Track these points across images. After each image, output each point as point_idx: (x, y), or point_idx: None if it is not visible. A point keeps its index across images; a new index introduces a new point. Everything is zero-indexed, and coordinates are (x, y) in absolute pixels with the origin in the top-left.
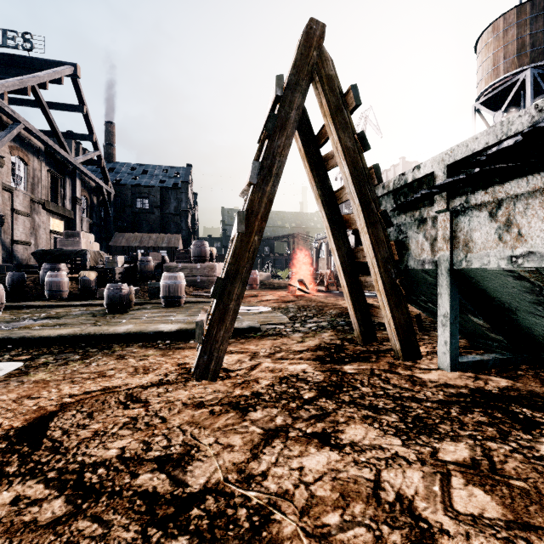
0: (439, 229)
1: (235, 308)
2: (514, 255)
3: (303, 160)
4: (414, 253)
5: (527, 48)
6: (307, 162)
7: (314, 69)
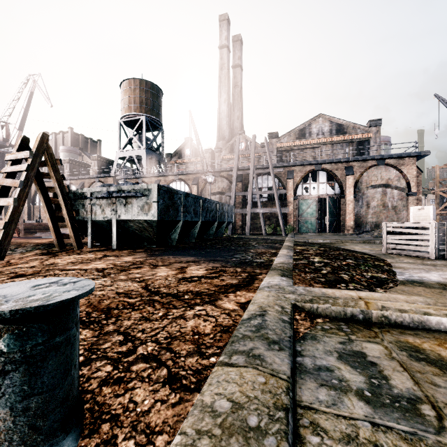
0: (89, 209)
1: (12, 233)
2: (104, 217)
3: None
4: (81, 215)
5: (144, 104)
6: None
7: (45, 150)
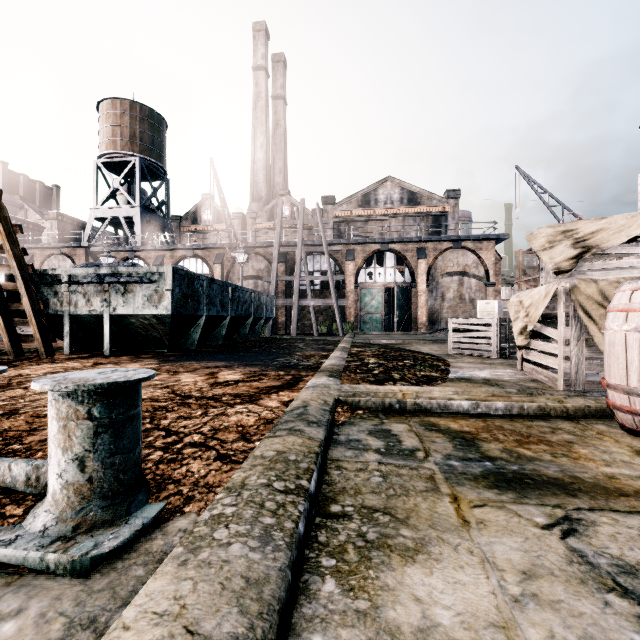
0: (65, 298)
1: None
2: (91, 310)
3: None
4: (53, 307)
5: (138, 139)
6: None
7: None
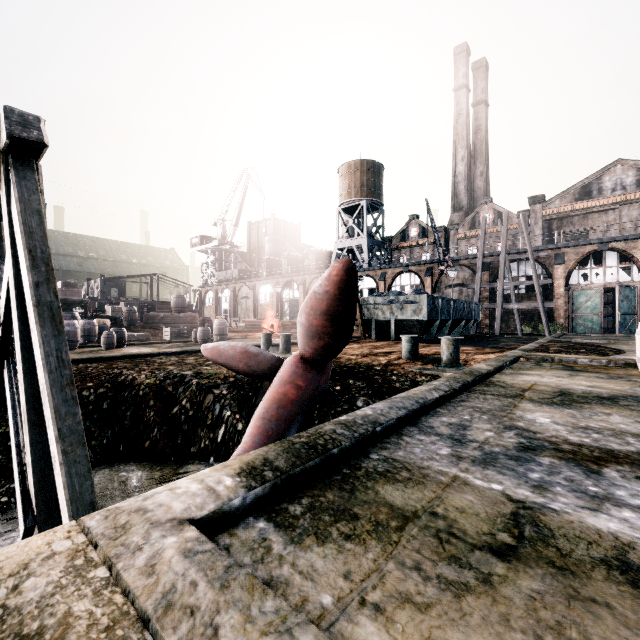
0: (373, 312)
1: None
2: (384, 317)
3: None
4: (366, 316)
5: (365, 187)
6: None
7: None
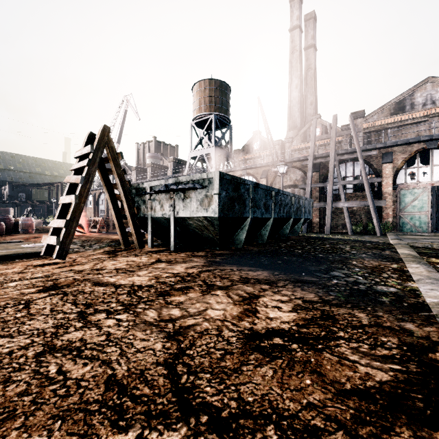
0: (149, 205)
1: (74, 231)
2: (163, 214)
3: (97, 168)
4: (142, 212)
5: (213, 103)
6: (99, 170)
7: (106, 143)
